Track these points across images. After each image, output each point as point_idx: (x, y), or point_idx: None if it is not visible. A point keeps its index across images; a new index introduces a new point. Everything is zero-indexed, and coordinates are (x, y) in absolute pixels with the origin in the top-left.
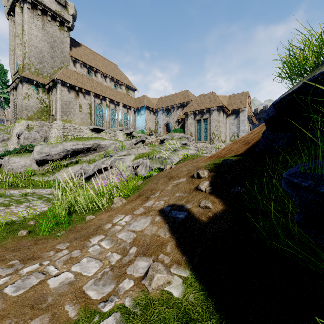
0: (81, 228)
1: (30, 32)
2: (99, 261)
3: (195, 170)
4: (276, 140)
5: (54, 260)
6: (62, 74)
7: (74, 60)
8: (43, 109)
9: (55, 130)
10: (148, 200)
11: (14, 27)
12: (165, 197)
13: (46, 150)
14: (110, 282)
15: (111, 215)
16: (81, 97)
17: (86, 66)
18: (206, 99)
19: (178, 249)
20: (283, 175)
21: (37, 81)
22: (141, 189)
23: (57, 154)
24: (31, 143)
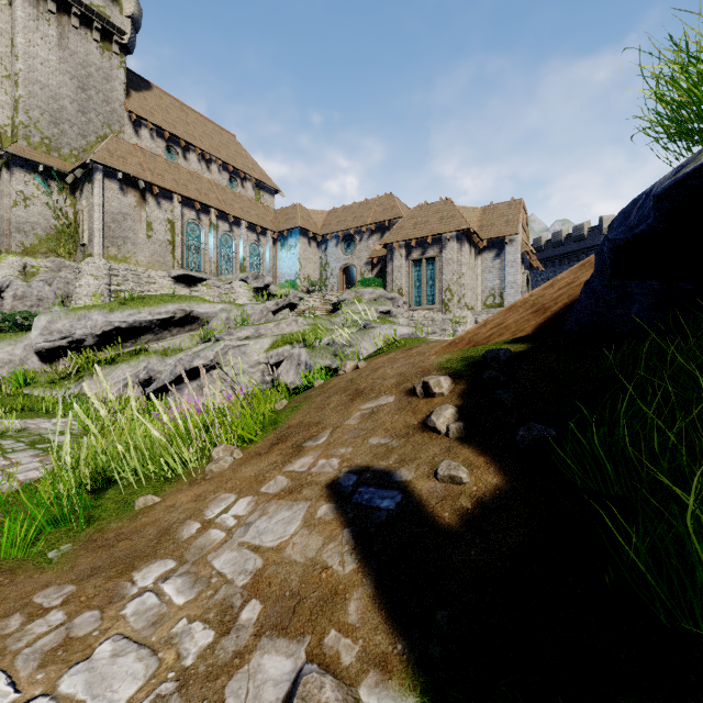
0: (117, 535)
1: (30, 52)
2: (148, 655)
3: (417, 375)
4: (623, 302)
5: (14, 653)
6: (106, 150)
7: (134, 120)
8: (62, 230)
9: (90, 280)
10: (300, 455)
11: None
12: (344, 447)
13: (62, 325)
14: None
15: (202, 495)
16: (152, 205)
17: (164, 135)
18: (433, 214)
19: (381, 613)
20: None
21: (46, 165)
22: (283, 423)
23: (91, 334)
24: (30, 308)
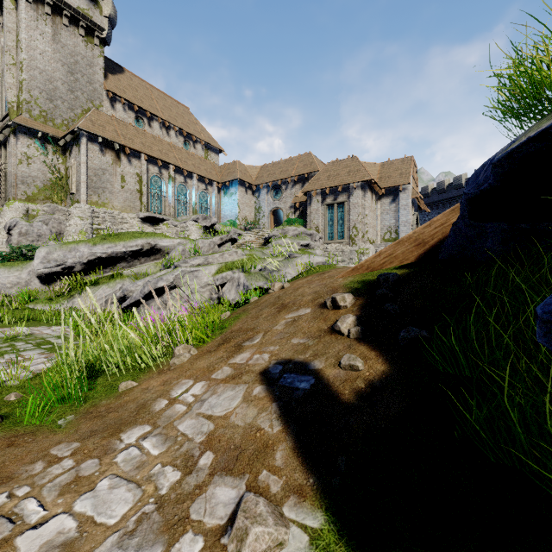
0: (107, 409)
1: (31, 45)
2: (135, 488)
3: (328, 293)
4: (480, 238)
5: (40, 486)
6: (90, 120)
7: (111, 97)
8: (56, 182)
9: (77, 221)
10: (240, 351)
11: (2, 35)
12: (273, 346)
13: (57, 256)
14: (154, 540)
15: (168, 381)
16: (125, 162)
17: (134, 108)
18: (343, 169)
19: (299, 459)
20: (539, 313)
21: (43, 132)
22: (227, 329)
23: (79, 262)
24: (32, 242)
